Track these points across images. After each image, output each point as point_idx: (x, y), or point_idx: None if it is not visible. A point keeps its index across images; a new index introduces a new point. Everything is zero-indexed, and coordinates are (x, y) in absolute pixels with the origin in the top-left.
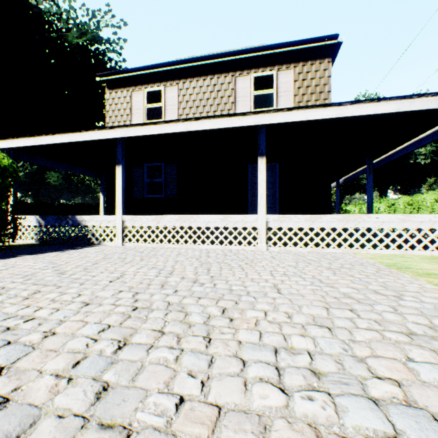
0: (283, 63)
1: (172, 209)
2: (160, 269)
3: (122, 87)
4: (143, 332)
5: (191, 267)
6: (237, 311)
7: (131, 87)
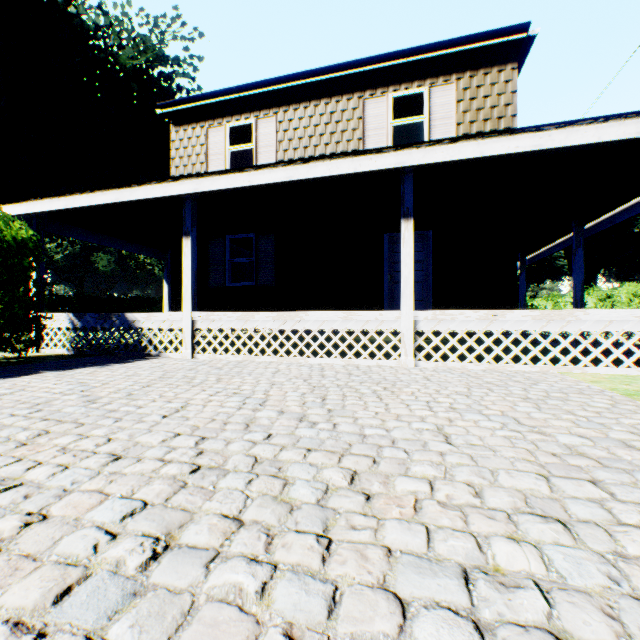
0: (439, 75)
1: (268, 303)
2: (245, 397)
3: (193, 123)
4: (203, 521)
5: (296, 393)
6: (377, 479)
7: (206, 122)
